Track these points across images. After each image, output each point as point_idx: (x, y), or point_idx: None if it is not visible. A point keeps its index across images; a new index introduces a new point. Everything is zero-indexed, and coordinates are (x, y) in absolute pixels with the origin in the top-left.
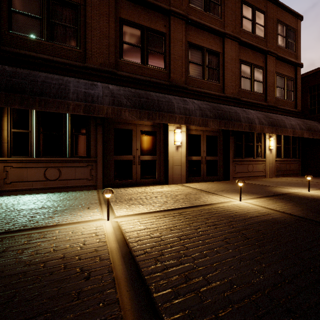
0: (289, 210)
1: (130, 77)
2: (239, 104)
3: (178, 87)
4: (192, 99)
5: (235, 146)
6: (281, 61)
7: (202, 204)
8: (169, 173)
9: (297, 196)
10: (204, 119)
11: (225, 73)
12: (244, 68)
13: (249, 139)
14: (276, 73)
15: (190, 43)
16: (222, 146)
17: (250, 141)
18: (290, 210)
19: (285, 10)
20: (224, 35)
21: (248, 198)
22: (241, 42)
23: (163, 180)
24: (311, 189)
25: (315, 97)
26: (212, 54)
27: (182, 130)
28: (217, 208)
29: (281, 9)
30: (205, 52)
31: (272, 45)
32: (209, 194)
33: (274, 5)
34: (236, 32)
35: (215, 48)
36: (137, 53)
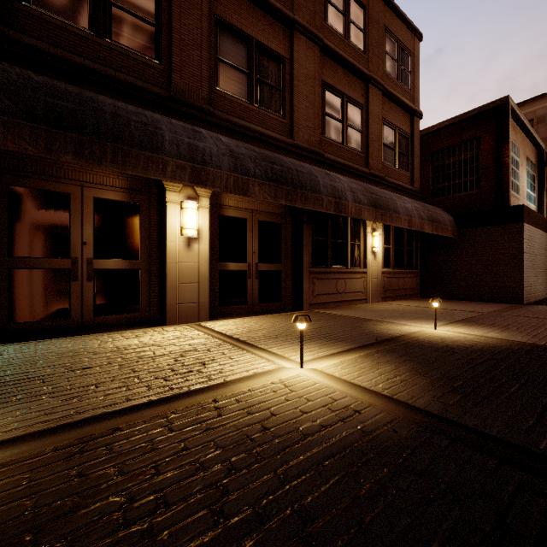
0: (404, 390)
1: (52, 55)
2: (321, 165)
3: (191, 108)
4: (216, 134)
5: (314, 244)
6: (391, 102)
7: (195, 389)
8: (169, 299)
9: (418, 342)
10: (241, 178)
11: (294, 99)
12: (331, 100)
13: (340, 232)
14: (384, 120)
15: (222, 20)
16: (291, 244)
17: (340, 237)
18: (406, 390)
19: (396, 14)
20: (292, 24)
21: (322, 356)
22: (324, 47)
23: (158, 316)
24: (438, 323)
25: (439, 169)
26: (269, 56)
27: (201, 205)
28: (227, 402)
29: (391, 11)
30: (255, 48)
31: (377, 69)
32: (239, 350)
33: (380, 0)
34: (316, 26)
35: (275, 45)
36: (77, 2)
